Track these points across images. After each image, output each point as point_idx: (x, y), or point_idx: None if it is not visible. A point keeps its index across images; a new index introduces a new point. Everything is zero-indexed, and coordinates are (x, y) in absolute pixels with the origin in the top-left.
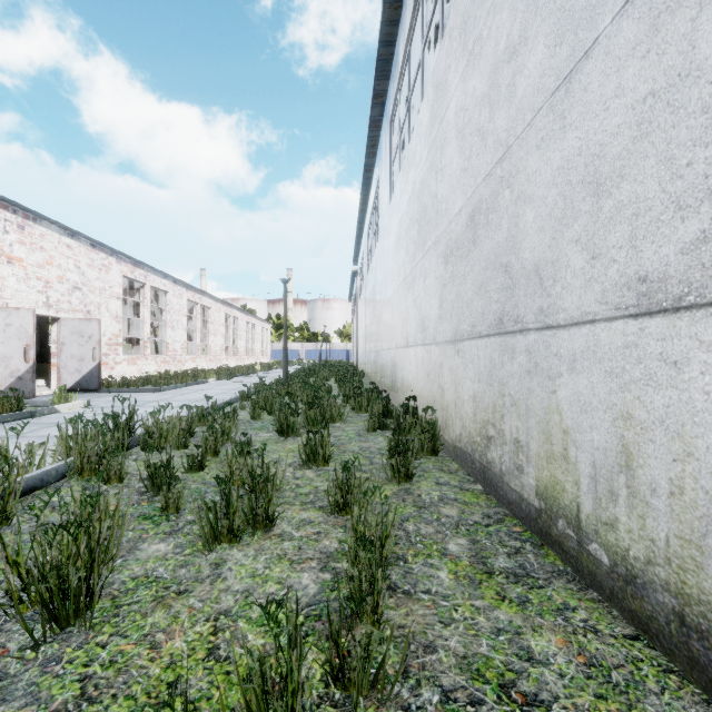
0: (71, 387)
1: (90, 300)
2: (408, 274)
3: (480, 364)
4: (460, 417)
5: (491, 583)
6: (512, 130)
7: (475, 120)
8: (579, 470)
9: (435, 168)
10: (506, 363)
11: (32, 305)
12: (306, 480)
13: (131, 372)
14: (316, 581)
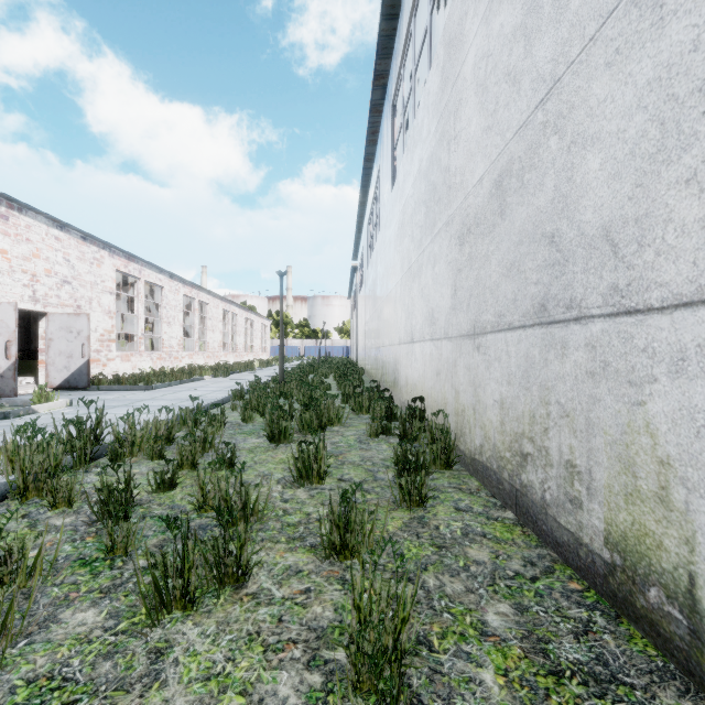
0: (59, 385)
1: (81, 295)
2: (414, 262)
3: (510, 362)
4: (480, 425)
5: (563, 697)
6: (562, 57)
7: (503, 64)
8: (693, 522)
9: (447, 137)
10: (552, 361)
11: (17, 299)
12: (296, 503)
13: (125, 369)
14: (299, 689)
